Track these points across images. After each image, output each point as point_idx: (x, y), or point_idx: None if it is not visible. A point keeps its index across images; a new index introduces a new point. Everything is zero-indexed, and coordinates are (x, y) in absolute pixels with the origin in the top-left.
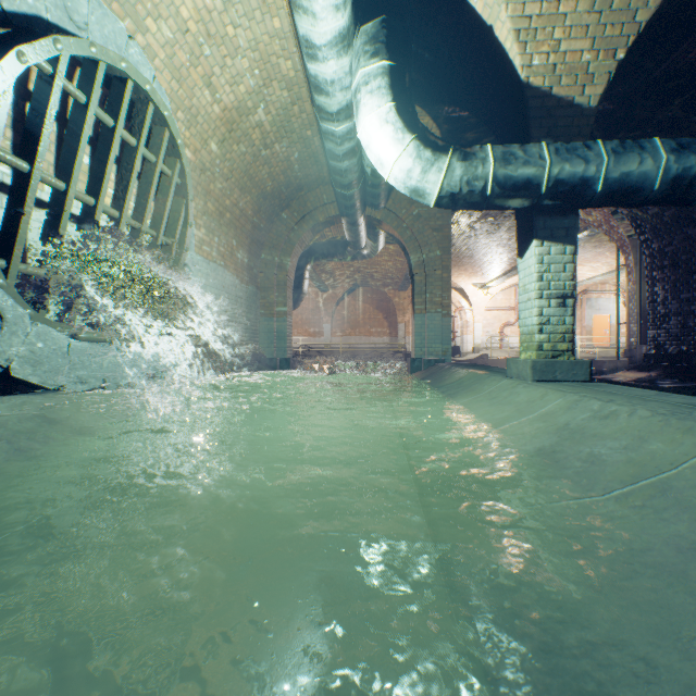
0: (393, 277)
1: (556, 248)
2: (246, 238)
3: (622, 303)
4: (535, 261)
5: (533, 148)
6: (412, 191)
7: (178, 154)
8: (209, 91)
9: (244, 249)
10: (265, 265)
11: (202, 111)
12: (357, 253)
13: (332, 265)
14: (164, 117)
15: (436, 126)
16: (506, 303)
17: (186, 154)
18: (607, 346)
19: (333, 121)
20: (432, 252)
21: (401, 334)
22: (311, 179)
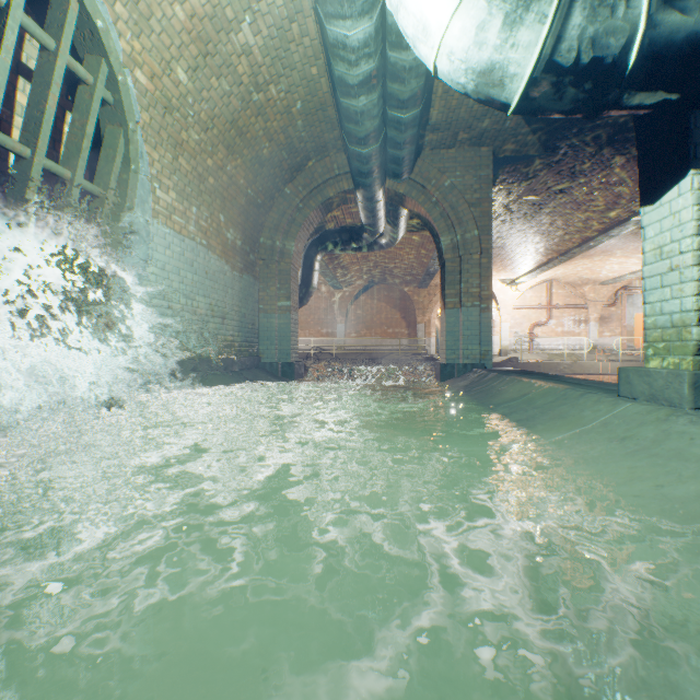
0: (412, 273)
1: None
2: (238, 215)
3: None
4: (693, 200)
5: None
6: (481, 75)
7: (102, 48)
8: None
9: (235, 228)
10: (265, 251)
11: (157, 11)
12: (373, 243)
13: (345, 259)
14: None
15: None
16: (536, 301)
17: (116, 51)
18: None
19: (344, 16)
20: (468, 232)
21: (421, 335)
22: (319, 143)
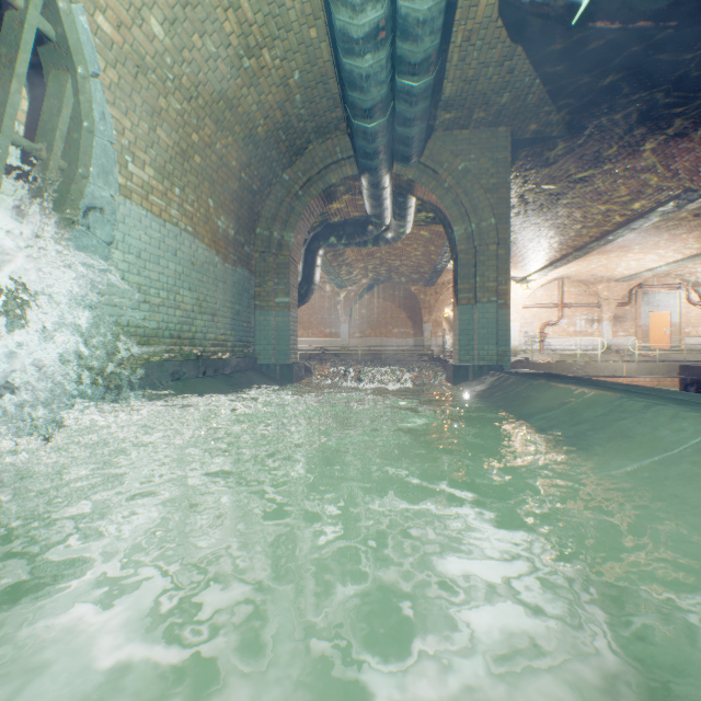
0: (419, 270)
1: None
2: (230, 201)
3: (685, 299)
4: None
5: None
6: None
7: None
8: None
9: (227, 216)
10: (261, 243)
11: None
12: (379, 237)
13: (349, 256)
14: None
15: (506, 12)
16: (547, 300)
17: None
18: (667, 348)
19: None
20: (484, 220)
21: (427, 335)
22: (320, 123)
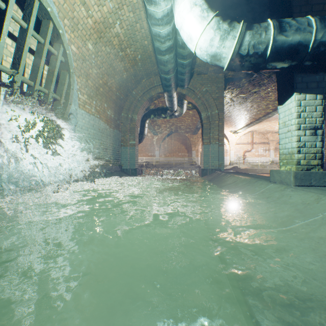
0: (190, 128)
1: (310, 95)
2: (112, 103)
3: None
4: (295, 104)
5: (301, 20)
6: (212, 56)
7: (61, 41)
8: (84, 8)
9: (111, 109)
10: (124, 119)
11: (81, 21)
12: (172, 115)
13: (159, 122)
14: (48, 12)
15: None
16: (246, 141)
17: (66, 41)
18: None
19: (159, 25)
20: (213, 111)
21: (194, 156)
22: (148, 72)
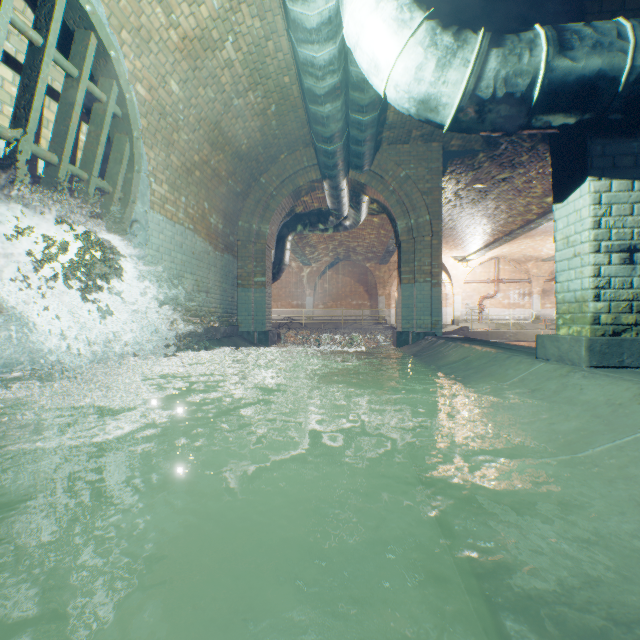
0: (374, 251)
1: (619, 182)
2: (220, 202)
3: None
4: (589, 201)
5: (604, 26)
6: (421, 103)
7: (114, 73)
8: (162, 9)
9: (218, 214)
10: (243, 233)
11: (155, 36)
12: (339, 225)
13: (314, 239)
14: (86, 13)
15: None
16: (485, 276)
17: (125, 75)
18: None
19: (312, 42)
20: (420, 217)
21: (382, 306)
22: (290, 140)
